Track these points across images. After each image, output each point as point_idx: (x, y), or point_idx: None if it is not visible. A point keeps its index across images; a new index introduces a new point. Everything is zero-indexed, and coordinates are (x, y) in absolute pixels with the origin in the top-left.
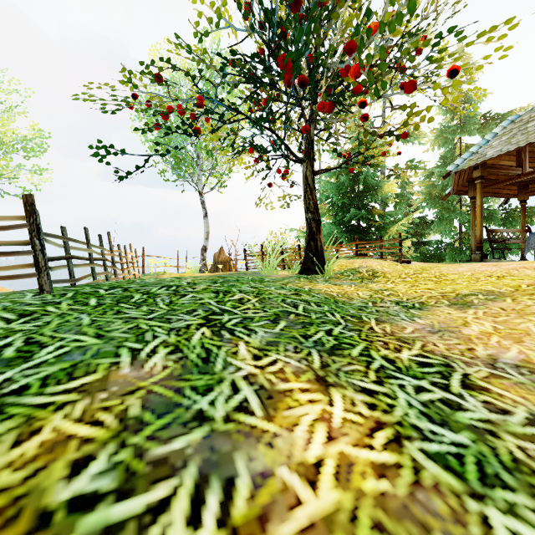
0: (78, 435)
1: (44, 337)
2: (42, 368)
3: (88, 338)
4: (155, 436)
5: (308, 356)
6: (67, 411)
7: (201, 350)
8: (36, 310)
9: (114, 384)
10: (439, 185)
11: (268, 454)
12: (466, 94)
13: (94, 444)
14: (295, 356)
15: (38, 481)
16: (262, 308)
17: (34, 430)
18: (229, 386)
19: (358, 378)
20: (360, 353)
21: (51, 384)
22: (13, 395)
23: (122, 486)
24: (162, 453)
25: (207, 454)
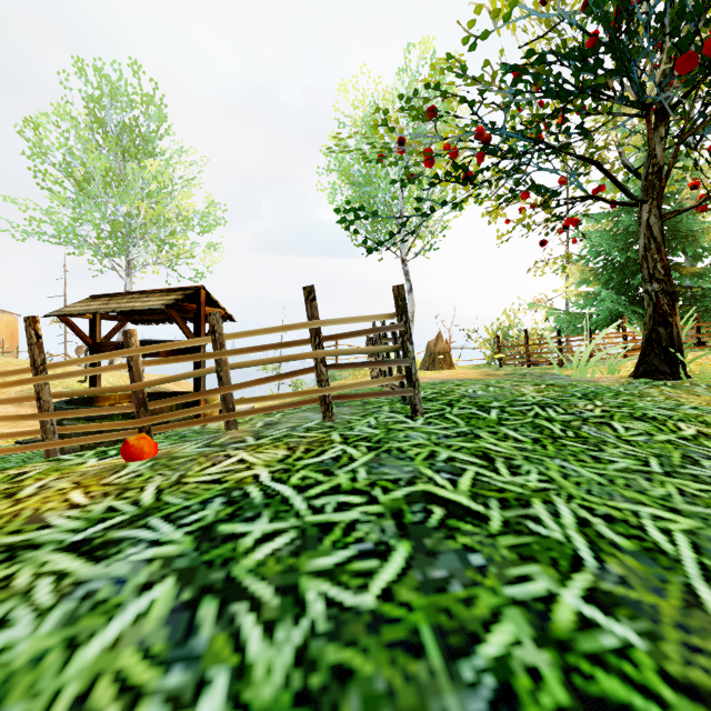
0: None
1: (601, 506)
2: None
3: (663, 512)
4: None
5: None
6: None
7: None
8: (478, 448)
9: None
10: None
11: None
12: None
13: None
14: None
15: None
16: None
17: None
18: None
19: None
20: None
21: None
22: None
23: None
24: None
25: None
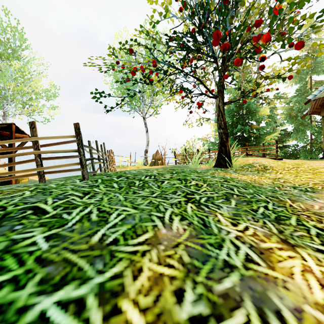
0: (165, 274)
1: (106, 208)
2: (117, 227)
3: (129, 209)
4: (210, 277)
5: (265, 224)
6: (148, 257)
7: (198, 218)
8: (89, 190)
9: (163, 240)
10: (295, 108)
11: (289, 295)
12: (315, 48)
13: (178, 280)
14: (257, 224)
15: (162, 304)
16: (213, 190)
17: (138, 268)
18: (231, 244)
19: (308, 241)
20: (297, 223)
21: (129, 239)
22: (113, 245)
23: (213, 311)
24: (222, 289)
25: (250, 292)
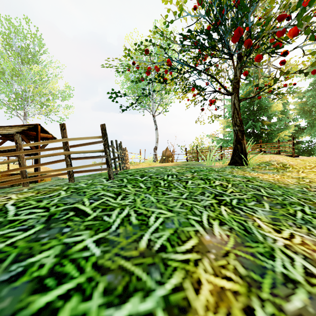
0: (226, 288)
1: (142, 210)
2: (160, 232)
3: (165, 211)
4: (275, 294)
5: (310, 231)
6: (202, 267)
7: (237, 223)
8: (119, 191)
9: (210, 248)
10: (309, 103)
11: None
12: None
13: (242, 296)
14: (301, 231)
15: None
16: (240, 191)
17: (197, 280)
18: (282, 254)
19: None
20: None
21: (176, 245)
22: (163, 252)
23: None
24: (294, 309)
25: None
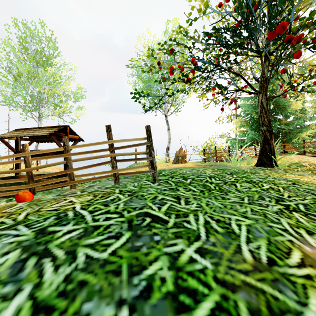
0: None
1: (217, 216)
2: (255, 242)
3: (241, 218)
4: None
5: None
6: None
7: None
8: (176, 194)
9: None
10: None
11: None
12: None
13: None
14: None
15: None
16: (297, 195)
17: None
18: None
19: None
20: None
21: (282, 258)
22: (275, 266)
23: None
24: None
25: None
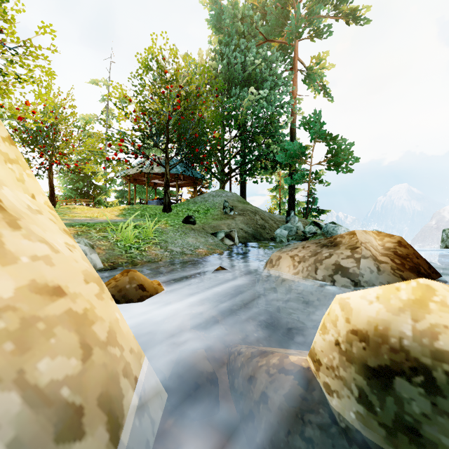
0: None
1: None
2: None
3: None
4: None
5: None
6: None
7: None
8: None
9: None
10: None
11: None
12: None
13: None
14: None
15: None
16: None
17: None
18: None
19: None
20: None
21: None
22: None
23: None
24: None
25: None
